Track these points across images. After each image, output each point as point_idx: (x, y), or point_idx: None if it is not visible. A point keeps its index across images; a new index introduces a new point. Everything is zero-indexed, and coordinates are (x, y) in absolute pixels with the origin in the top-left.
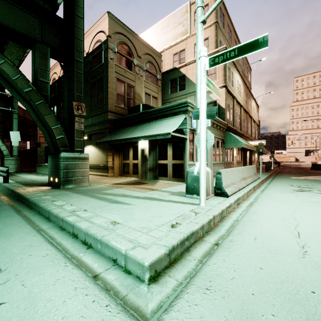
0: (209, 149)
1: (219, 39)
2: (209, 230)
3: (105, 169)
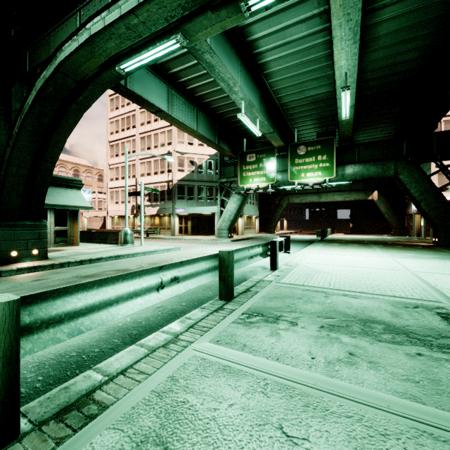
0: None
1: None
2: None
3: None
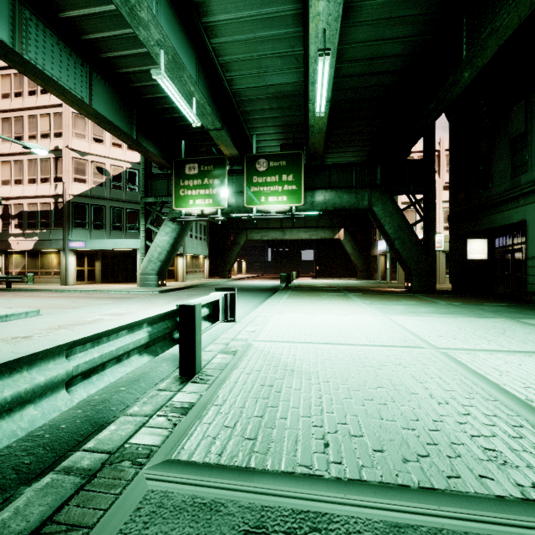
0: None
1: None
2: None
3: None
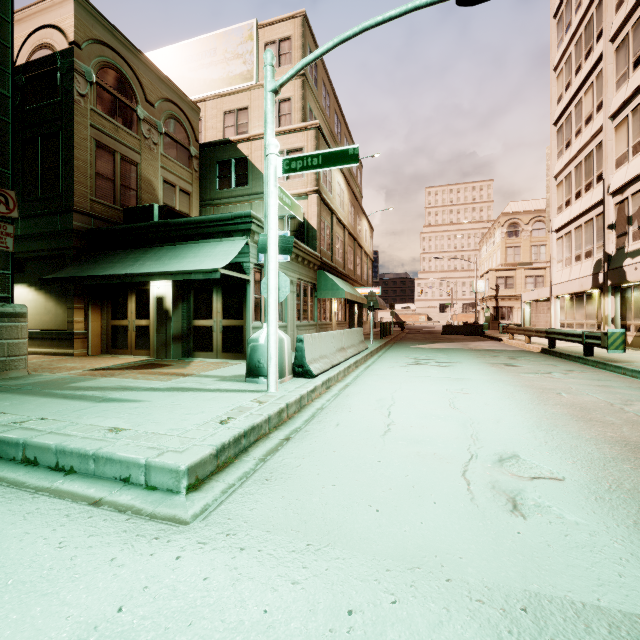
0: (290, 300)
1: (309, 107)
2: (280, 424)
3: (65, 339)
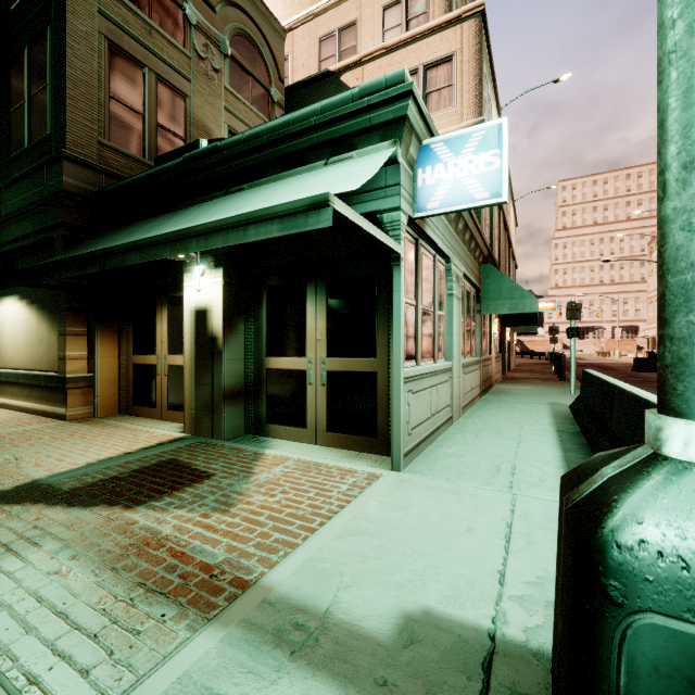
0: (455, 314)
1: (456, 1)
2: None
3: (56, 389)
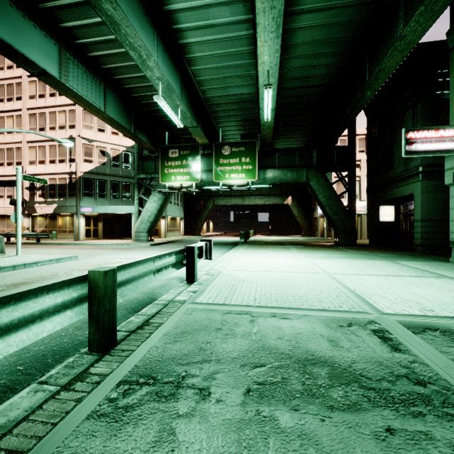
0: None
1: None
2: None
3: None
